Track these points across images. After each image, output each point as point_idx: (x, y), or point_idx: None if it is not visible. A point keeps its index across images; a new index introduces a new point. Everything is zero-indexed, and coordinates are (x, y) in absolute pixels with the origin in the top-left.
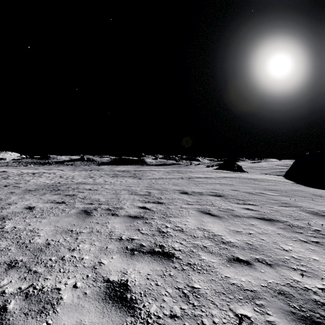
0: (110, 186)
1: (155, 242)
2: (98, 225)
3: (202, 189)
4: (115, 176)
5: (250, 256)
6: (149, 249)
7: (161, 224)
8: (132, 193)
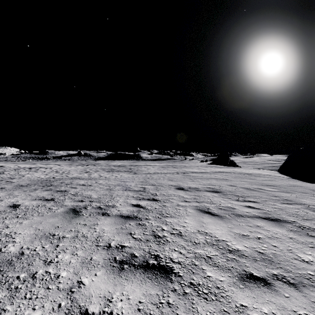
0: (104, 181)
1: (149, 251)
2: (85, 227)
3: (198, 184)
4: (110, 171)
5: (266, 270)
6: (141, 261)
7: (157, 226)
8: (126, 188)
